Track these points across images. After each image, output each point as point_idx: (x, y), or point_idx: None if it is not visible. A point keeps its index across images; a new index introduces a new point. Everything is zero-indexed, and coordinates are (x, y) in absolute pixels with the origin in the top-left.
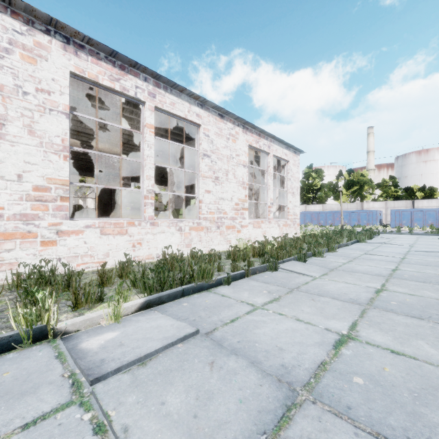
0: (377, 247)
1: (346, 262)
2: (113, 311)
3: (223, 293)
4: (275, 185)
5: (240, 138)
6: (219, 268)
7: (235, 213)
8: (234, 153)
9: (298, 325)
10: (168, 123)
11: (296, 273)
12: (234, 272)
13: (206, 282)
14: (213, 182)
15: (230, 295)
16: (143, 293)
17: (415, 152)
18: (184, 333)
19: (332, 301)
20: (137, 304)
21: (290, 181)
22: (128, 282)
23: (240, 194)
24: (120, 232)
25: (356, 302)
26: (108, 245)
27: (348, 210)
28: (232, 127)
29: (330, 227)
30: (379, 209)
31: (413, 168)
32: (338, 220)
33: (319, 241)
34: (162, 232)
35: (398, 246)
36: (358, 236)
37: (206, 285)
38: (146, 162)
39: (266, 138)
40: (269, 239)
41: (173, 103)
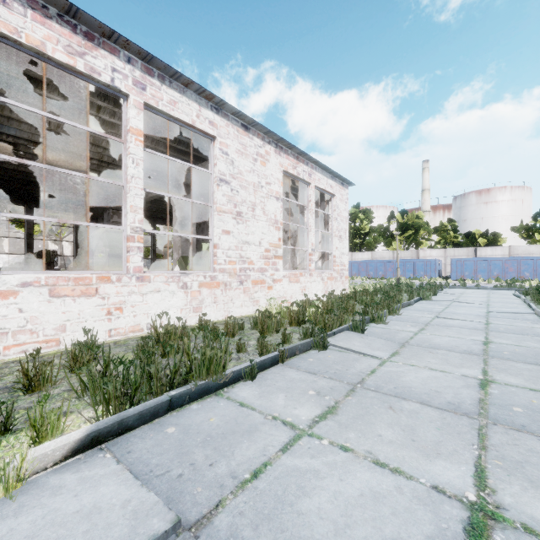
0: (448, 307)
1: (417, 331)
2: (2, 471)
3: (243, 398)
4: (317, 226)
5: (272, 161)
6: (239, 347)
7: (265, 263)
8: (263, 181)
9: (380, 479)
10: (169, 133)
11: (354, 352)
12: (262, 356)
13: (213, 381)
14: (234, 219)
15: (253, 402)
16: (94, 411)
17: (475, 192)
18: (144, 538)
19: (422, 410)
20: (68, 445)
21: (336, 221)
22: (84, 378)
23: (272, 237)
24: (85, 293)
25: (461, 411)
26: (64, 314)
27: (403, 259)
28: (261, 144)
29: (382, 280)
30: (437, 258)
31: (473, 210)
32: (391, 271)
33: (375, 300)
34: (157, 290)
35: (472, 305)
36: (421, 293)
37: (215, 383)
38: (130, 185)
39: (306, 163)
40: (311, 296)
41: (174, 101)
